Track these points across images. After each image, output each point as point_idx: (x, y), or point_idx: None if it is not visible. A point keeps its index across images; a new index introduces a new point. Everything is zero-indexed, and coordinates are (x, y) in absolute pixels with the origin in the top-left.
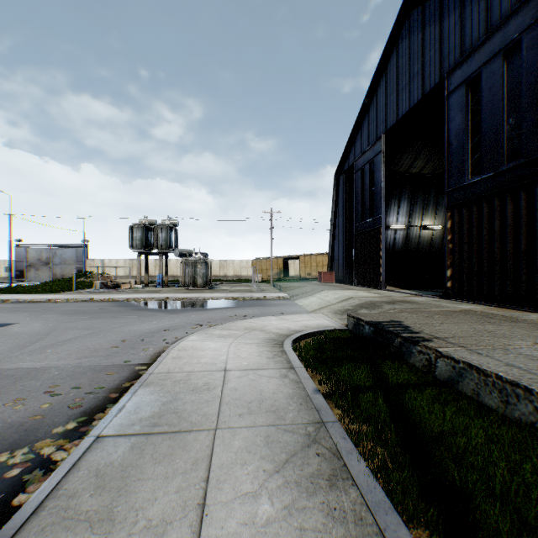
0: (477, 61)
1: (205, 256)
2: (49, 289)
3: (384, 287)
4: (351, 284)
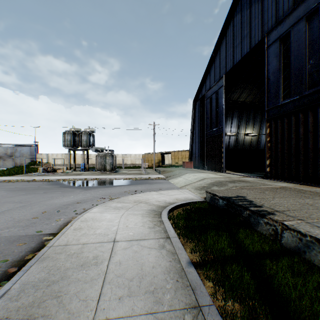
0: (288, 24)
1: (112, 152)
2: (7, 173)
3: (225, 171)
4: (203, 169)
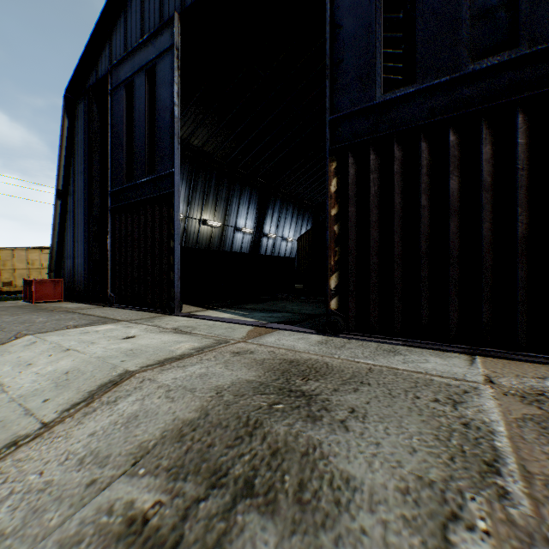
0: None
1: None
2: None
3: (179, 308)
4: (104, 303)
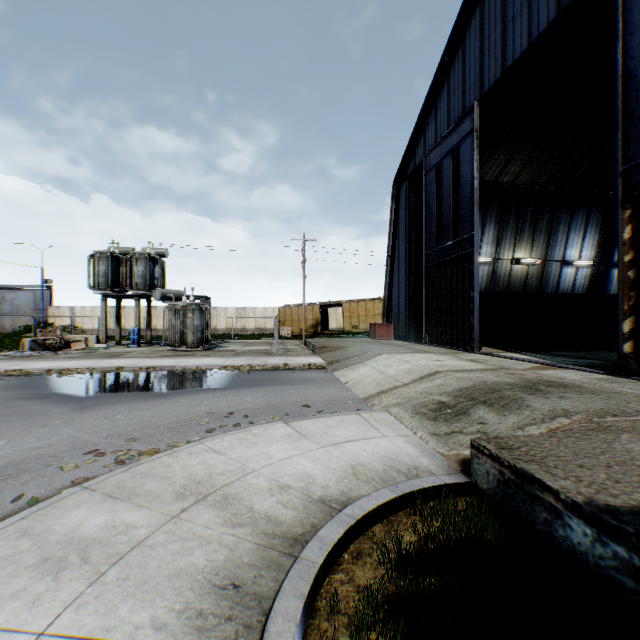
0: None
1: (205, 301)
2: None
3: (478, 348)
4: (419, 342)
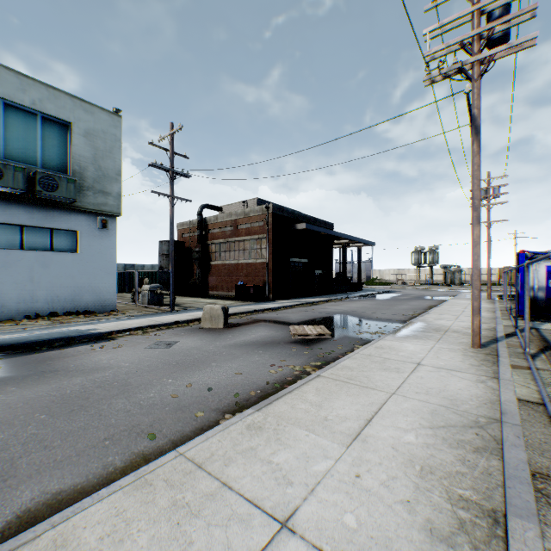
0: None
1: (458, 268)
2: (377, 284)
3: None
4: None
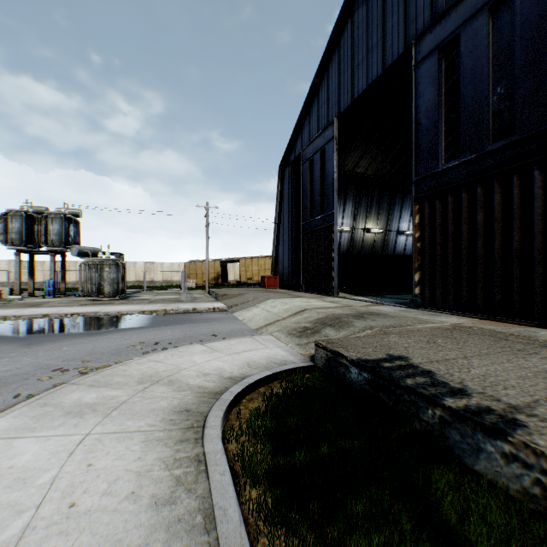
0: (455, 21)
1: (119, 257)
2: None
3: (337, 293)
4: (298, 290)
